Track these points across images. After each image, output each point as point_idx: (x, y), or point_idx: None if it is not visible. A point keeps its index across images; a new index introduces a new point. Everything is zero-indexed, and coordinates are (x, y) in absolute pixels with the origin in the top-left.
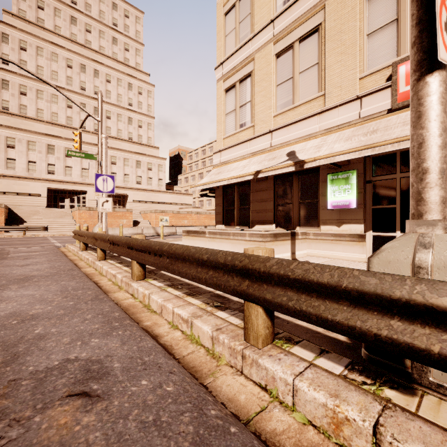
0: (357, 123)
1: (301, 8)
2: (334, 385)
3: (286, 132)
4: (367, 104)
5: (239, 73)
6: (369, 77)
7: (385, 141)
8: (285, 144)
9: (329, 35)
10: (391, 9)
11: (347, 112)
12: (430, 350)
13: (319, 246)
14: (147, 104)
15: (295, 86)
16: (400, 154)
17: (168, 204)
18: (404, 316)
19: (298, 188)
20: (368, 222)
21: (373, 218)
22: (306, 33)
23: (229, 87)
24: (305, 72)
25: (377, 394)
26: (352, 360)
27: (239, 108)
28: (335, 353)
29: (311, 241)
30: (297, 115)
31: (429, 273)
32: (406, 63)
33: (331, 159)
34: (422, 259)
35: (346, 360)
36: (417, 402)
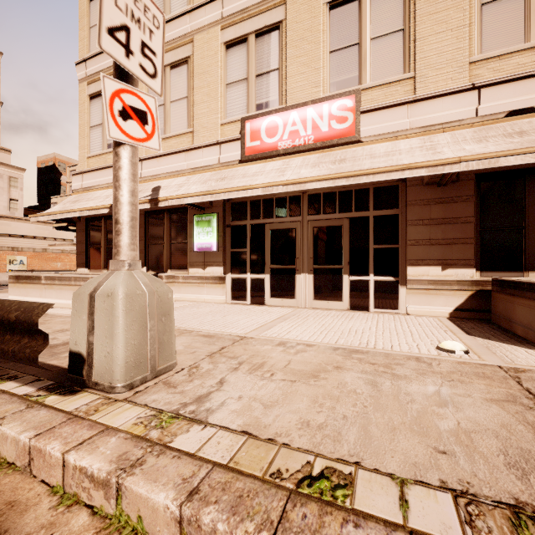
0: (217, 168)
1: (172, 32)
2: (2, 402)
3: (156, 164)
4: (224, 151)
5: None
6: (228, 126)
7: (219, 189)
8: (155, 177)
9: (197, 71)
10: (243, 67)
11: (210, 154)
12: (9, 351)
13: (188, 290)
14: None
15: (167, 115)
16: (250, 202)
17: (30, 238)
18: (11, 331)
19: (169, 227)
20: (228, 265)
21: (231, 261)
22: (177, 62)
23: (95, 94)
24: (176, 102)
25: (37, 400)
26: (56, 382)
27: None
28: (48, 380)
29: (181, 285)
30: (169, 147)
31: (95, 300)
32: (250, 122)
33: (181, 200)
34: (96, 290)
35: (49, 383)
36: (66, 399)
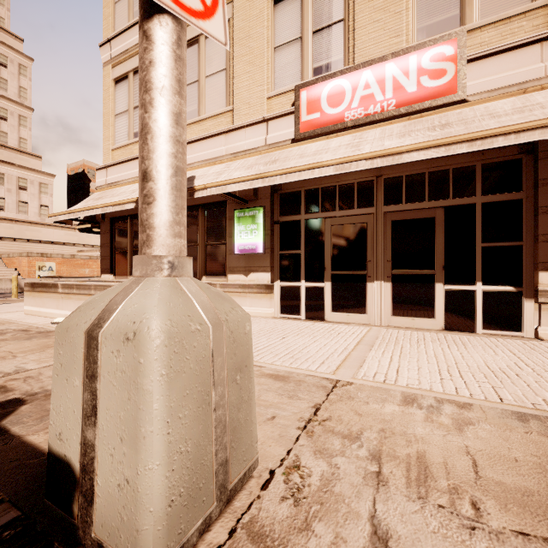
0: (263, 151)
1: None
2: None
3: (189, 151)
4: (273, 129)
5: (133, 60)
6: (276, 99)
7: (274, 171)
8: (188, 166)
9: (237, 37)
10: (296, 24)
11: (254, 135)
12: None
13: None
14: (18, 85)
15: (201, 93)
16: (305, 192)
17: (59, 244)
18: None
19: (204, 226)
20: (276, 270)
21: (281, 265)
22: None
23: (120, 77)
24: (212, 77)
25: None
26: (21, 515)
27: (134, 110)
28: (9, 502)
29: None
30: (204, 131)
31: (98, 347)
32: (307, 89)
33: (223, 188)
34: (101, 322)
35: (6, 519)
36: None
